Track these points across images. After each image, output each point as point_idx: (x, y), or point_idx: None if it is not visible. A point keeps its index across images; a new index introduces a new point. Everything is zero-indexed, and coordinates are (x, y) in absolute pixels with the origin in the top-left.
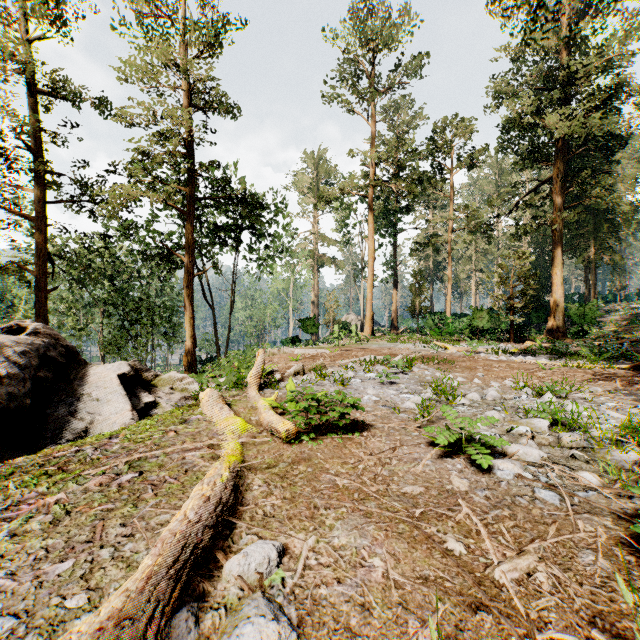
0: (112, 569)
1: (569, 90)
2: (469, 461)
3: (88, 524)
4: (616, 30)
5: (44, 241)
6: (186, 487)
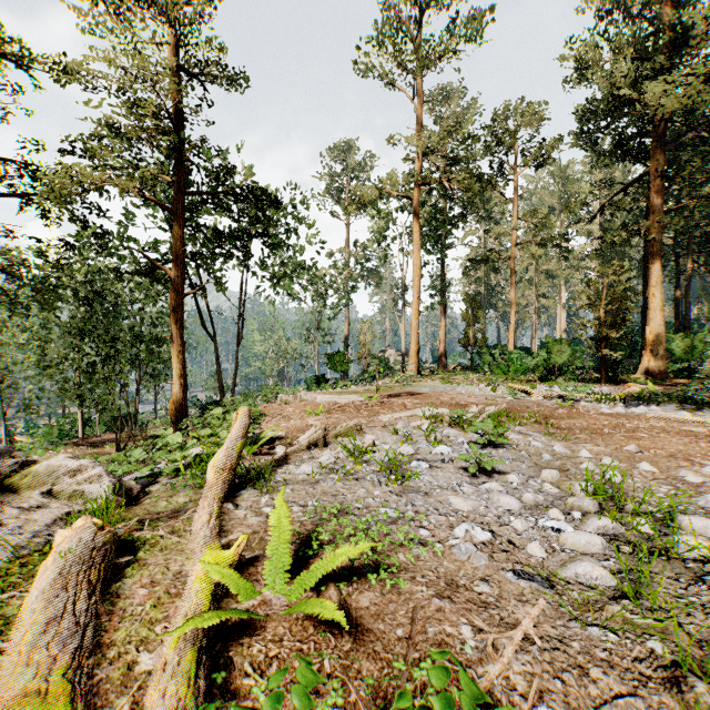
0: None
1: (675, 56)
2: None
3: None
4: None
5: None
6: None
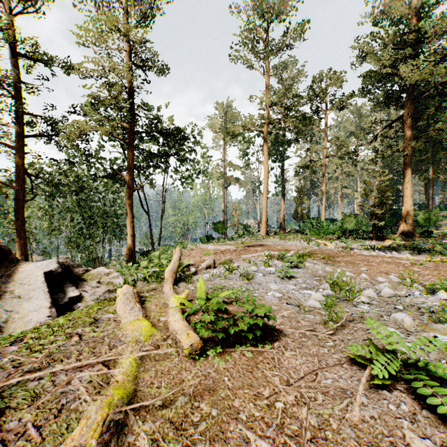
0: None
1: (418, 48)
2: (412, 396)
3: None
4: None
5: (22, 164)
6: None
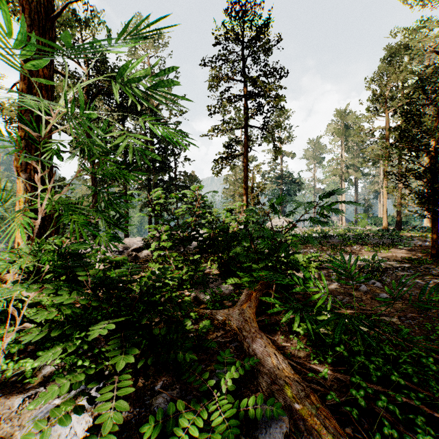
0: None
1: None
2: None
3: None
4: None
5: None
6: None
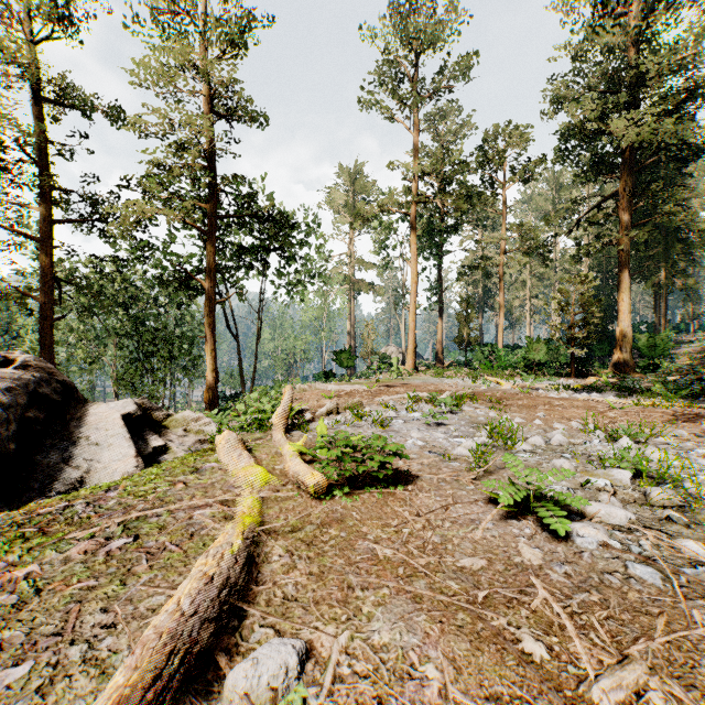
0: (80, 677)
1: (638, 92)
2: (539, 524)
3: (60, 608)
4: (692, 23)
5: (50, 264)
6: (189, 557)
